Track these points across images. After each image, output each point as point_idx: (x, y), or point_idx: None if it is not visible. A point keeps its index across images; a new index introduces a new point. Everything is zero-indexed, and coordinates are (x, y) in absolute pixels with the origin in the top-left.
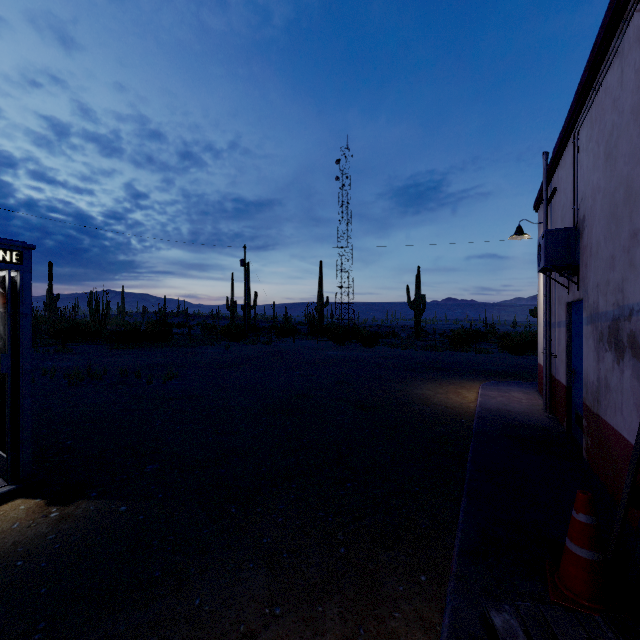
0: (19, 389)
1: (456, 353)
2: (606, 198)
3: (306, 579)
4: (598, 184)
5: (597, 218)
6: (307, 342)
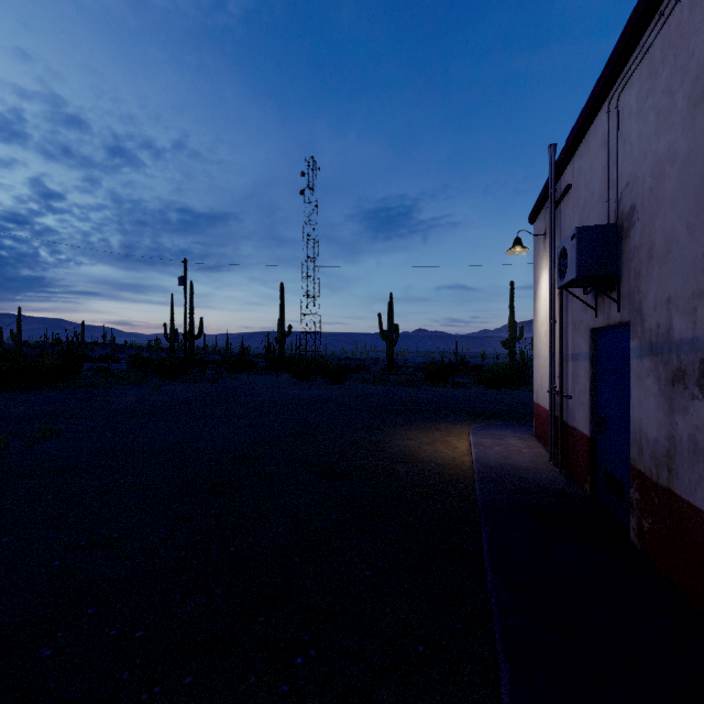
0: None
1: (433, 389)
2: (694, 165)
3: None
4: (671, 151)
5: (668, 201)
6: (265, 378)
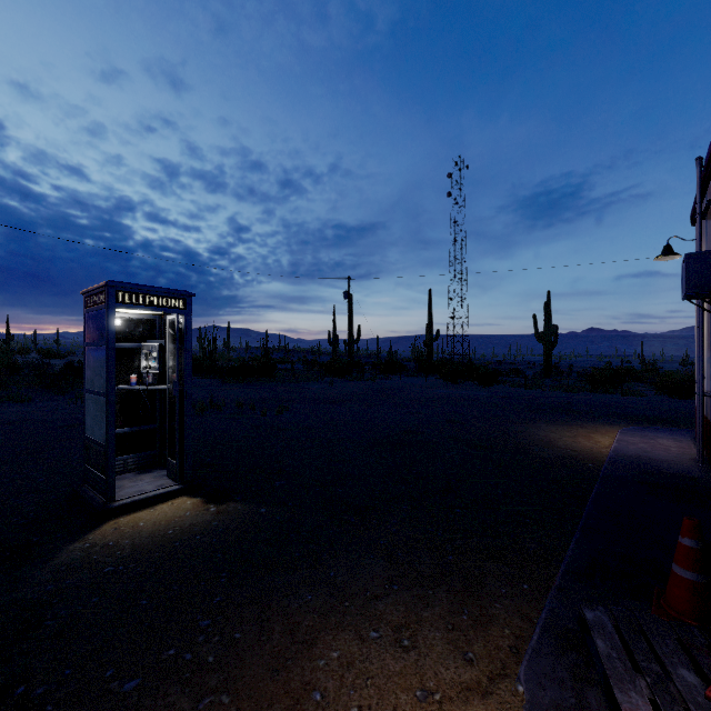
0: (184, 409)
1: (595, 395)
2: None
3: (418, 572)
4: None
5: None
6: (415, 379)
